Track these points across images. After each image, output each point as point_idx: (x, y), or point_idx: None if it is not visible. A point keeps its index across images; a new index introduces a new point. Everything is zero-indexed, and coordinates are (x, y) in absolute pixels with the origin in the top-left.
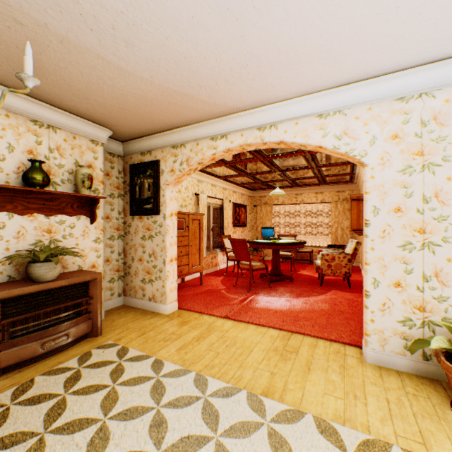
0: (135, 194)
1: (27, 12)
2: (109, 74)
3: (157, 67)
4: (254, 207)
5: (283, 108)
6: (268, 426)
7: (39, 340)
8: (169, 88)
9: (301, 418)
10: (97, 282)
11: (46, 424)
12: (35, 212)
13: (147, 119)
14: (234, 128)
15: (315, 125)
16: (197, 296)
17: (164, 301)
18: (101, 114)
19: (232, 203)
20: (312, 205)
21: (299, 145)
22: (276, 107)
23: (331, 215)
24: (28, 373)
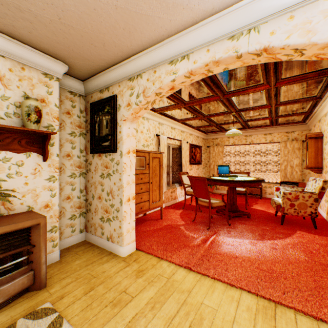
0: (94, 132)
1: None
2: None
3: None
4: (207, 148)
5: None
6: None
7: None
8: None
9: None
10: (40, 227)
11: None
12: None
13: (98, 42)
14: (198, 42)
15: (325, 11)
16: (156, 233)
17: (120, 243)
18: (46, 39)
19: (189, 144)
20: (261, 145)
21: (292, 49)
22: None
23: (280, 153)
24: None
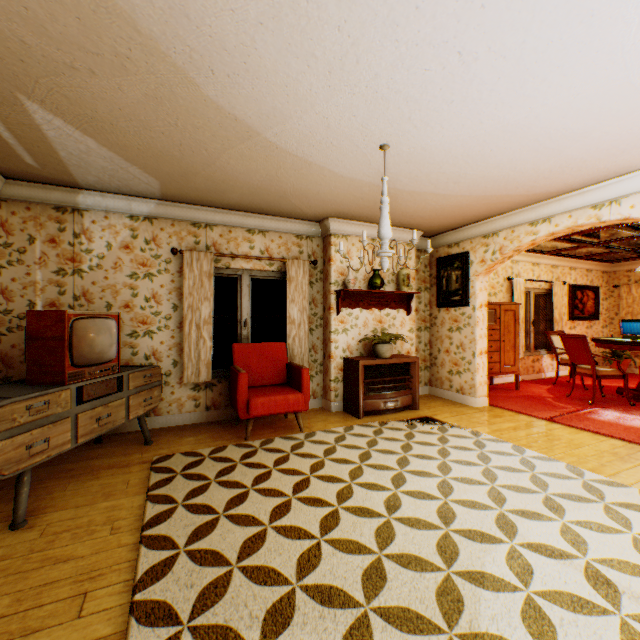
0: (440, 287)
1: (396, 188)
2: (434, 200)
3: (476, 187)
4: (613, 288)
5: (627, 181)
6: (584, 482)
7: (382, 399)
8: (484, 196)
9: (624, 488)
10: (415, 364)
11: (406, 439)
12: (373, 308)
13: (458, 217)
14: (559, 210)
15: None
16: (510, 399)
17: (472, 394)
18: (417, 223)
19: (567, 286)
20: None
21: None
22: (616, 182)
23: None
24: (379, 418)
